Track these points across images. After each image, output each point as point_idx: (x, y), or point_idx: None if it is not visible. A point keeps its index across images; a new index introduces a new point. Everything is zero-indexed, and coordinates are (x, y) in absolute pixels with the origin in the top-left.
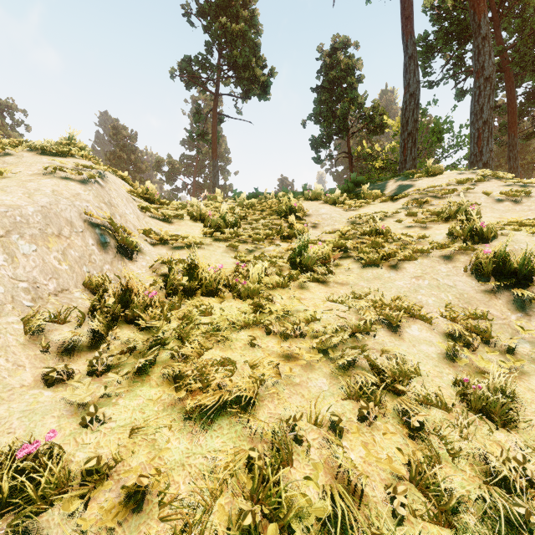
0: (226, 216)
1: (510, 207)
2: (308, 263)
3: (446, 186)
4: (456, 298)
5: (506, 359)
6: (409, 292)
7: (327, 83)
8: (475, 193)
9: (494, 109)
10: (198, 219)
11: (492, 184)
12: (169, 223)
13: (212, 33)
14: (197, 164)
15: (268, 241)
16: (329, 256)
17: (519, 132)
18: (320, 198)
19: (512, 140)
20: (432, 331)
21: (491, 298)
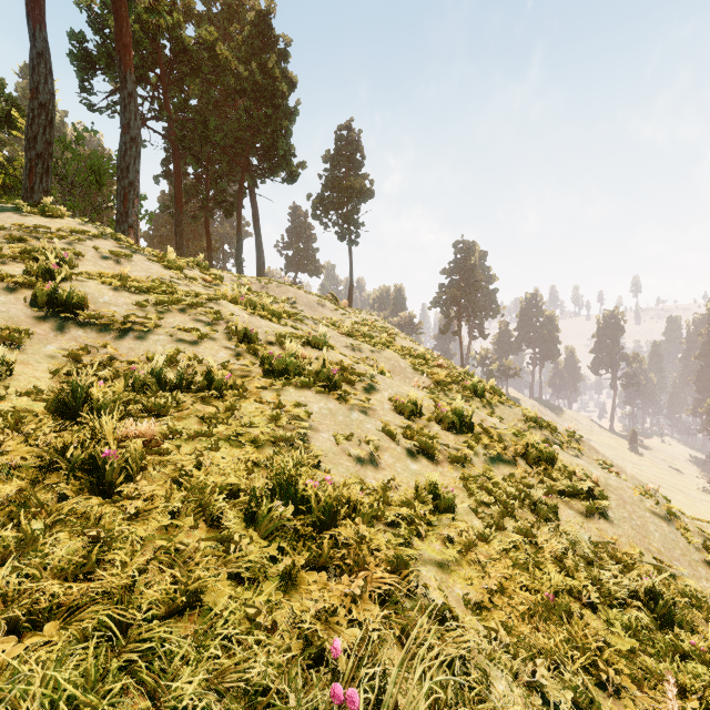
0: None
1: (113, 266)
2: None
3: (58, 232)
4: (4, 321)
5: (30, 357)
6: None
7: None
8: (86, 246)
9: (169, 177)
10: None
11: (109, 243)
12: None
13: None
14: None
15: None
16: None
17: (190, 211)
18: None
19: (178, 216)
20: None
21: (40, 321)
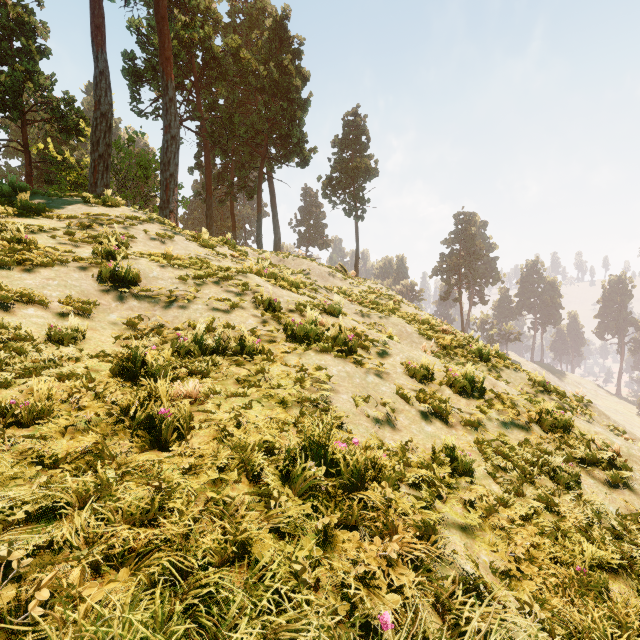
0: None
1: (158, 245)
2: None
3: (116, 219)
4: (78, 294)
5: (97, 324)
6: (37, 288)
7: None
8: (138, 230)
9: (200, 168)
10: None
11: (155, 226)
12: None
13: None
14: None
15: None
16: None
17: (218, 196)
18: None
19: (209, 201)
20: (48, 312)
21: (105, 294)
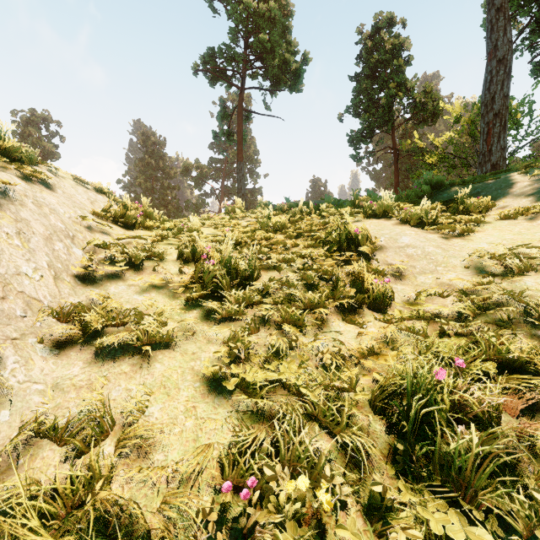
0: (231, 260)
1: None
2: (465, 480)
3: None
4: None
5: None
6: None
7: (368, 69)
8: None
9: None
10: (189, 259)
11: None
12: (135, 271)
13: (237, 17)
14: (226, 167)
15: (313, 317)
16: (501, 413)
17: None
18: (392, 214)
19: None
20: None
21: None
